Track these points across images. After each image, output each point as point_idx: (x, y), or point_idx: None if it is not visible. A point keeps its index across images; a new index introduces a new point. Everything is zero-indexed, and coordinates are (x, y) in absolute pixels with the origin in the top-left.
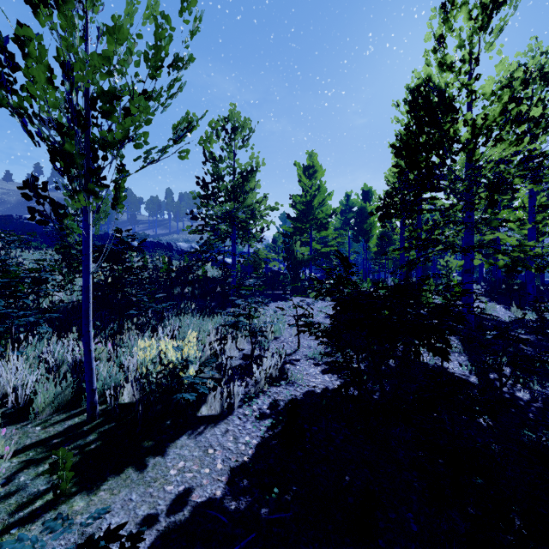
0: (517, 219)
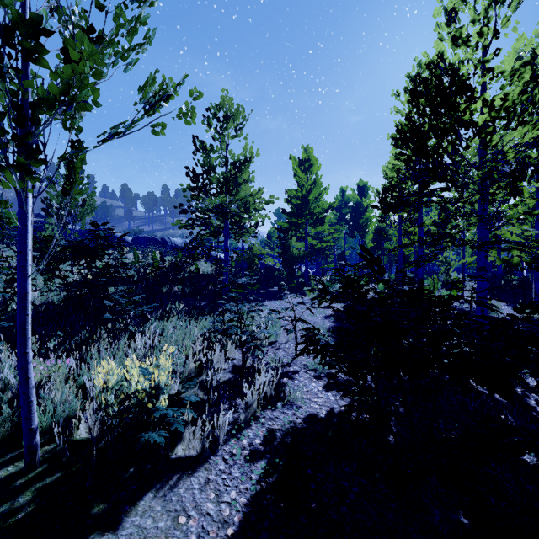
0: None
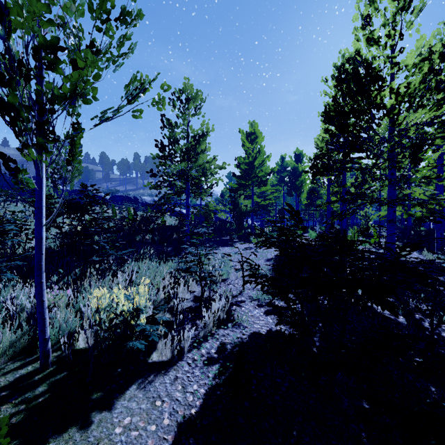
0: (436, 175)
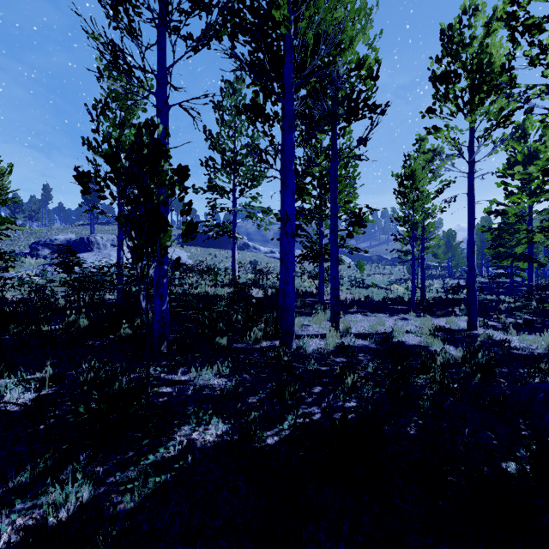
0: None
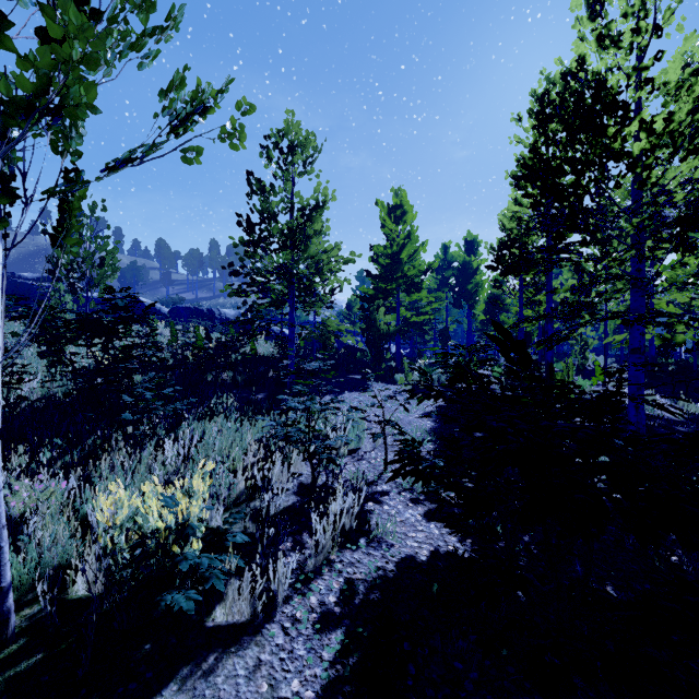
0: None
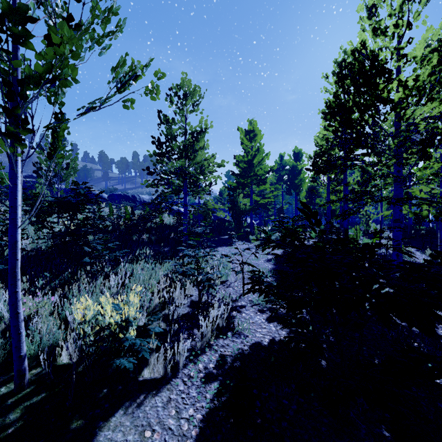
0: None
